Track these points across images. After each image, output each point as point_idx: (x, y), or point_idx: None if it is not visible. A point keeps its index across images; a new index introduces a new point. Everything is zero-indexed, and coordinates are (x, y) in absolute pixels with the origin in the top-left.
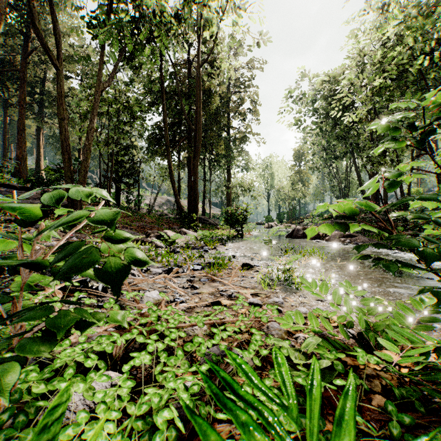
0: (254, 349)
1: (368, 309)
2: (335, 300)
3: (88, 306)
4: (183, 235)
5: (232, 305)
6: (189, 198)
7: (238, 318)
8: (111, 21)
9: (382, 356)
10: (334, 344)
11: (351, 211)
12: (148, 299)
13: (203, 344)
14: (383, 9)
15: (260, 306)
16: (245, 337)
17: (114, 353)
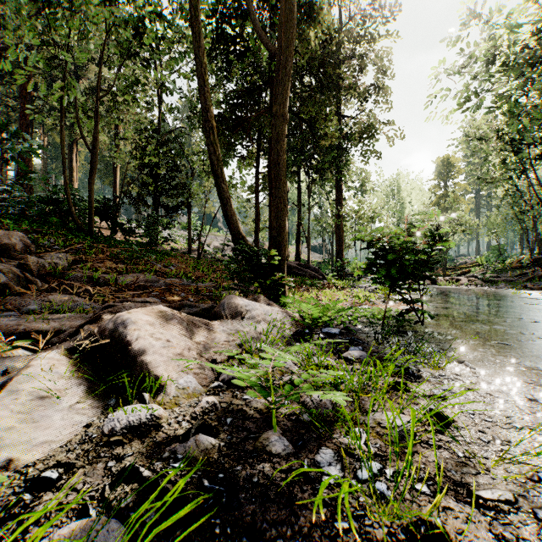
0: None
1: None
2: None
3: None
4: (228, 320)
5: None
6: (270, 229)
7: None
8: None
9: None
10: None
11: None
12: None
13: None
14: None
15: None
16: None
17: None
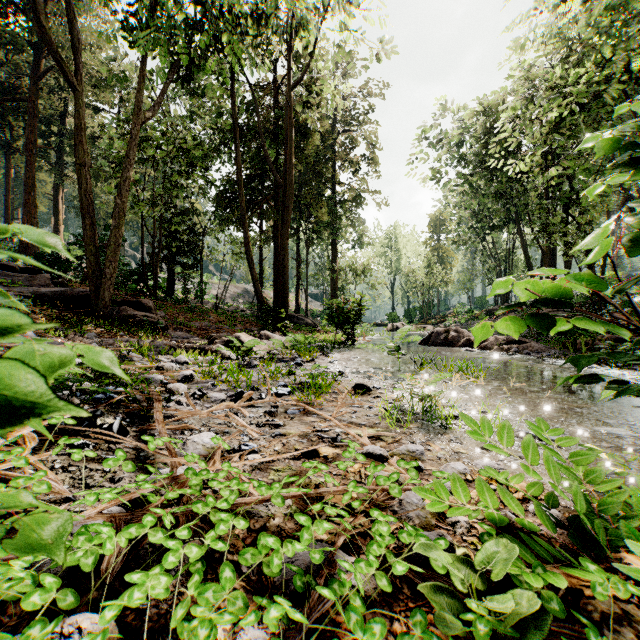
0: (378, 555)
1: (586, 473)
2: (528, 458)
3: (89, 460)
4: (265, 340)
5: (337, 457)
6: (275, 287)
7: (346, 488)
8: (157, 19)
9: (629, 573)
10: (536, 550)
11: (564, 290)
12: (195, 447)
13: (277, 551)
14: (566, 1)
15: (385, 460)
16: (360, 522)
17: (103, 566)
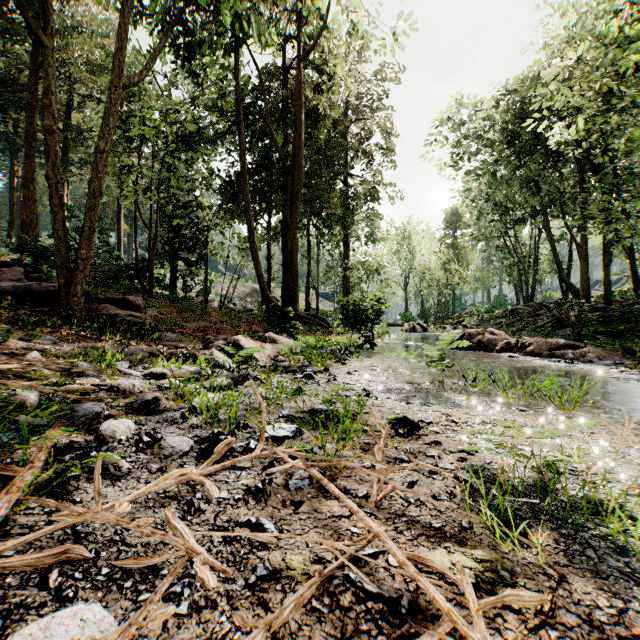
0: None
1: None
2: None
3: None
4: (270, 344)
5: None
6: (283, 284)
7: None
8: None
9: None
10: None
11: None
12: None
13: None
14: None
15: None
16: None
17: None
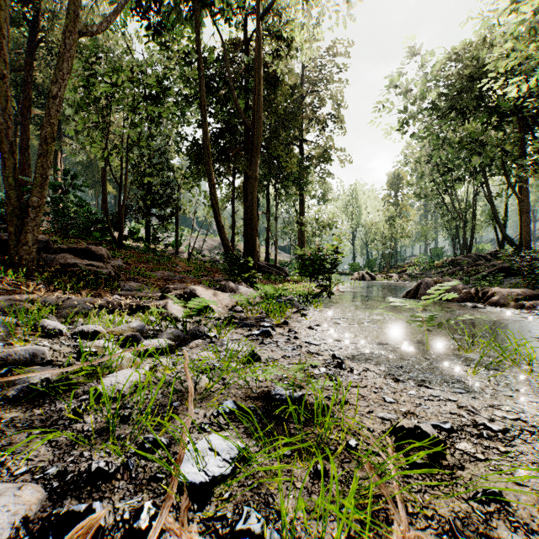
0: None
1: None
2: None
3: None
4: (229, 293)
5: None
6: (245, 237)
7: None
8: None
9: None
10: None
11: None
12: None
13: None
14: None
15: None
16: None
17: None
